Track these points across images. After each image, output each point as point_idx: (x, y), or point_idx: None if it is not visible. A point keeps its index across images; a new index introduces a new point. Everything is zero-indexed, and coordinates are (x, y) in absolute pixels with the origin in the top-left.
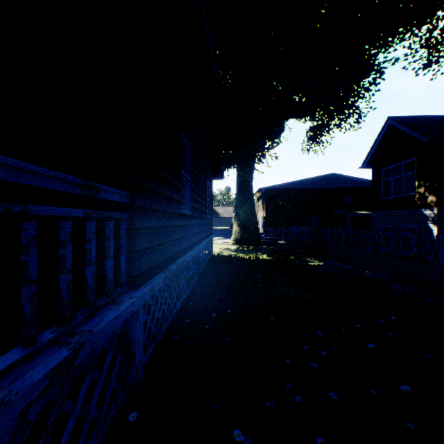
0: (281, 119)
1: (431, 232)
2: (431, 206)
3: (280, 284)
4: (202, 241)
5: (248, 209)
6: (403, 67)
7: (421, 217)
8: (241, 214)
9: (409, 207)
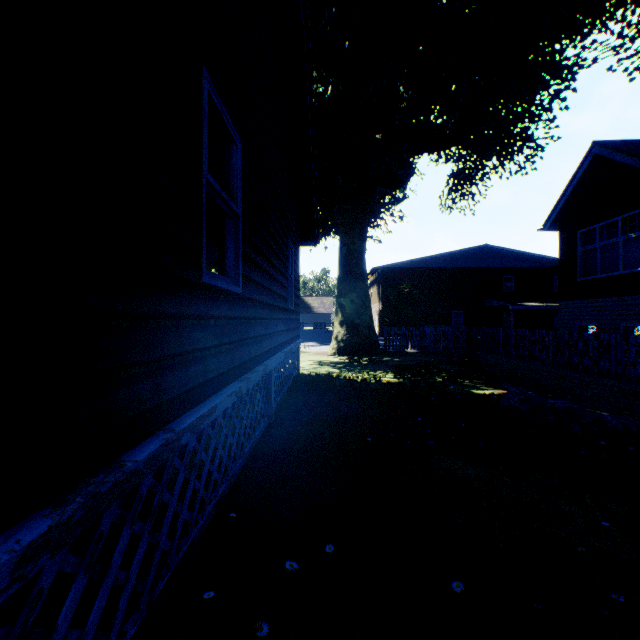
0: (411, 153)
1: None
2: None
3: (436, 443)
4: (275, 353)
5: (357, 298)
6: (609, 68)
7: None
8: (347, 306)
9: (632, 293)
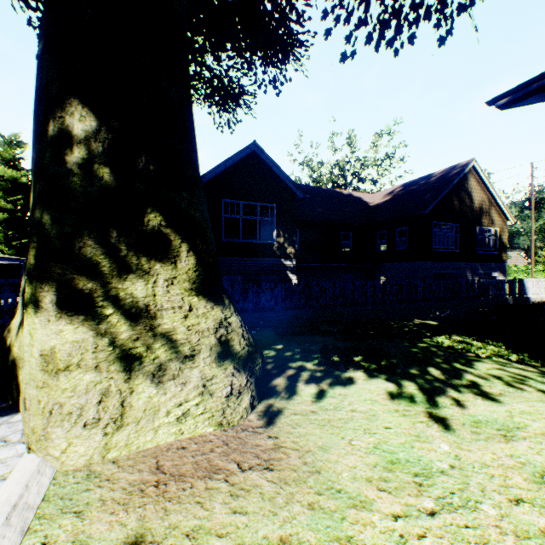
0: None
1: (291, 282)
2: (291, 257)
3: None
4: None
5: None
6: None
7: (281, 267)
8: (210, 228)
9: (268, 256)
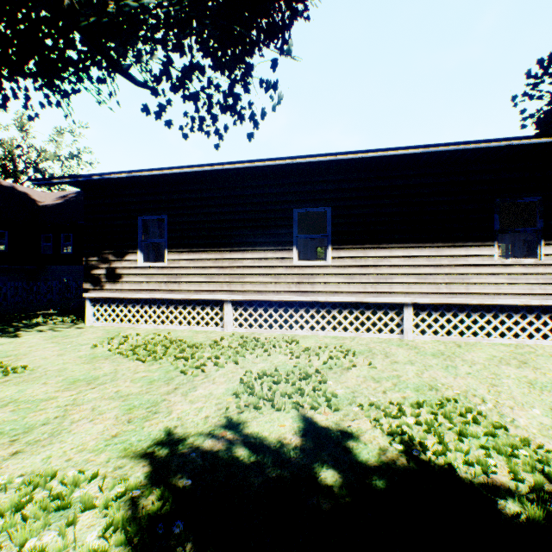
0: None
1: None
2: None
3: None
4: None
5: None
6: None
7: None
8: None
9: None
